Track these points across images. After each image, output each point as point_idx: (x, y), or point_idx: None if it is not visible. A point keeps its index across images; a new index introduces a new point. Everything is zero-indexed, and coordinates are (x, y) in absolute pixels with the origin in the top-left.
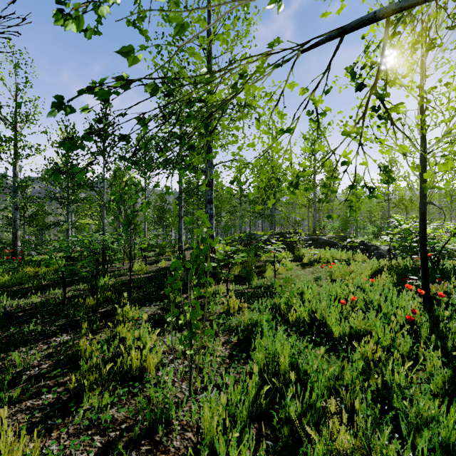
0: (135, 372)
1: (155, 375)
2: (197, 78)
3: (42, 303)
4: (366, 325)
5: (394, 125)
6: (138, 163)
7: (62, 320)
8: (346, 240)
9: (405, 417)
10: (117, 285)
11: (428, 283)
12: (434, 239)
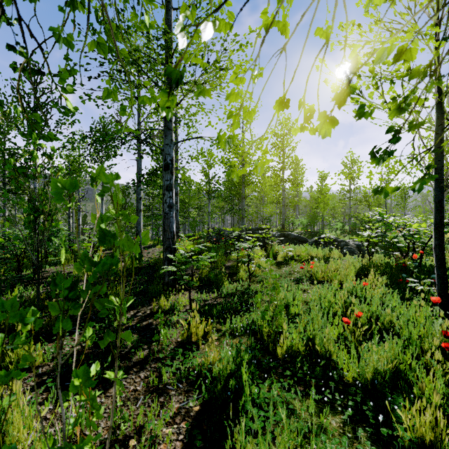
0: None
1: None
2: None
3: None
4: (393, 362)
5: None
6: None
7: None
8: (315, 236)
9: None
10: None
11: (447, 290)
12: (420, 234)
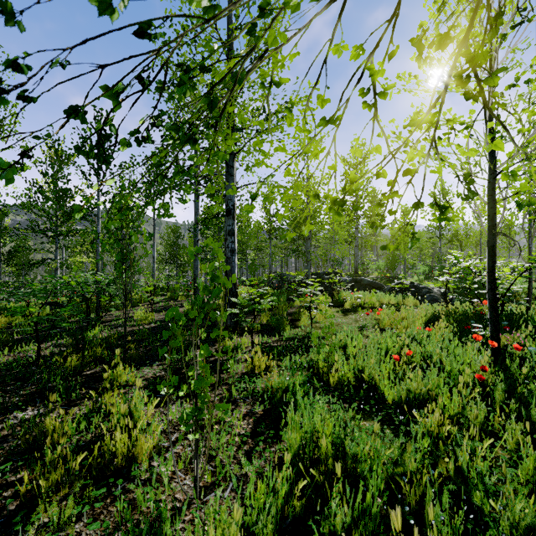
0: (120, 463)
1: (149, 465)
2: (192, 19)
3: (7, 365)
4: (427, 387)
5: (487, 107)
6: (109, 160)
7: (31, 387)
8: (394, 281)
9: (492, 521)
10: (111, 338)
11: (498, 332)
12: (499, 280)
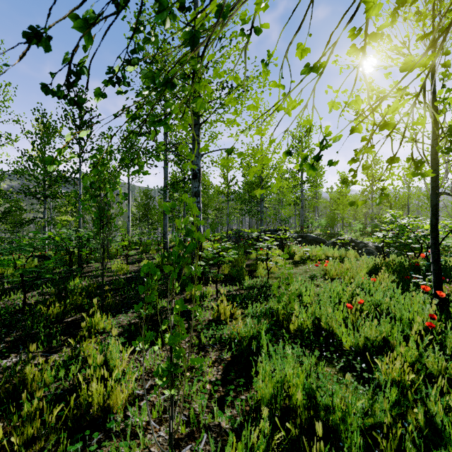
0: (96, 412)
1: (124, 415)
2: None
3: None
4: (382, 334)
5: None
6: (80, 104)
7: (15, 334)
8: (334, 237)
9: None
10: (91, 288)
11: (441, 283)
12: None
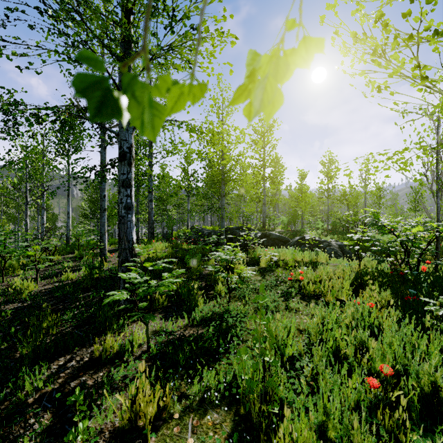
0: None
1: None
2: None
3: None
4: None
5: None
6: None
7: None
8: (297, 235)
9: None
10: None
11: None
12: (419, 240)
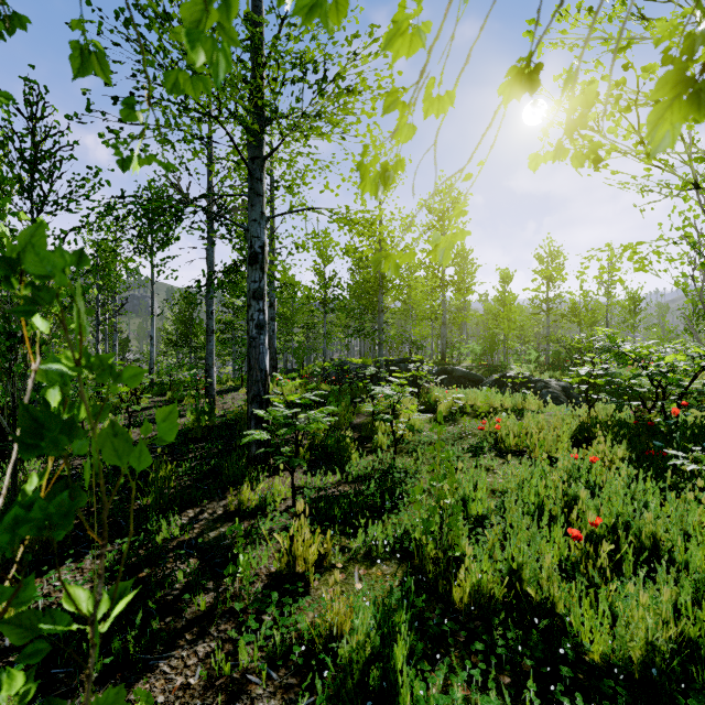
0: None
1: None
2: None
3: None
4: (679, 626)
5: None
6: None
7: None
8: (496, 372)
9: None
10: None
11: None
12: (677, 373)
